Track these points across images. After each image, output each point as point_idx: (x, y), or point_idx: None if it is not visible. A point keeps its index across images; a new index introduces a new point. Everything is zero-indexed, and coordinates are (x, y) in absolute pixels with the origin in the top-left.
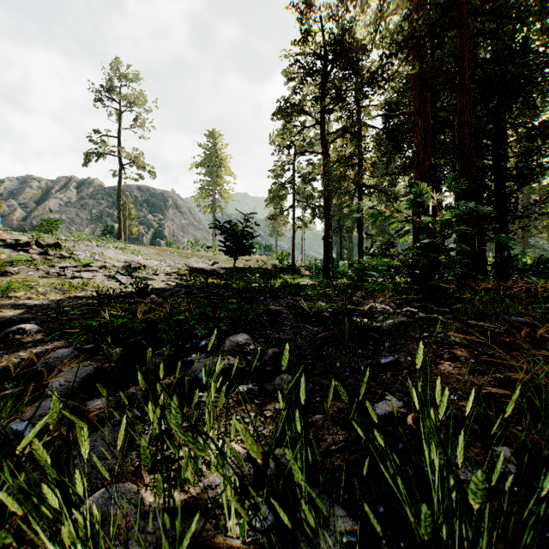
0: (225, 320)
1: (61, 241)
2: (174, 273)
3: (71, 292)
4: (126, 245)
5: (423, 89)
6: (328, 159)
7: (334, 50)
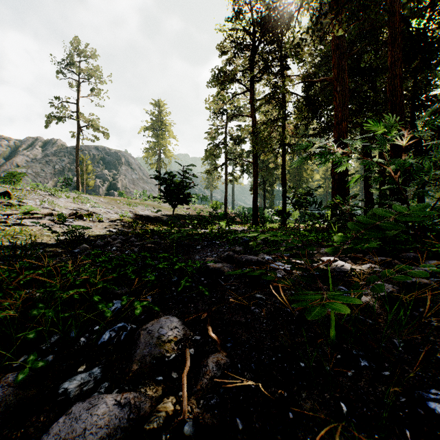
0: (151, 283)
1: (13, 190)
2: (118, 220)
3: None
4: (80, 195)
5: (341, 59)
6: (256, 122)
7: (262, 27)
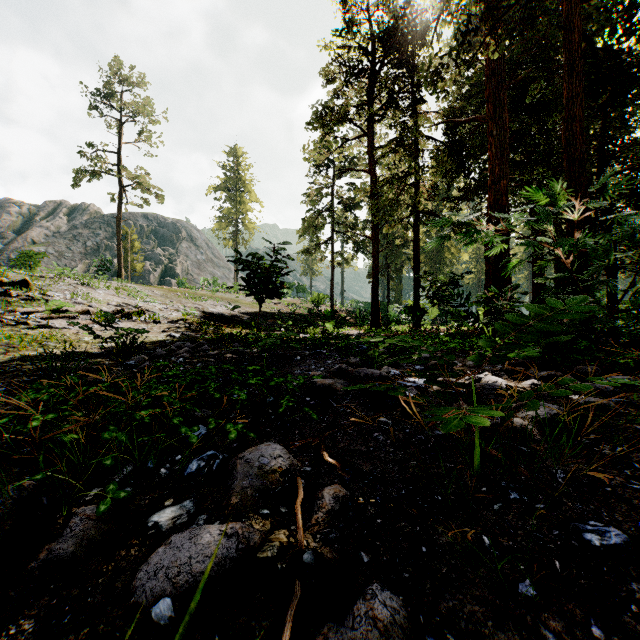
0: (240, 404)
1: (32, 278)
2: (181, 320)
3: (21, 350)
4: (124, 285)
5: (498, 89)
6: (377, 179)
7: (385, 43)
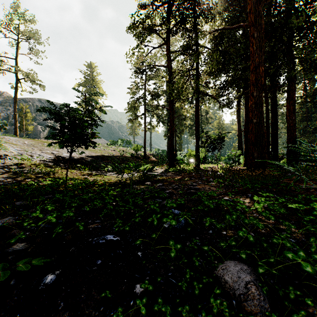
0: None
1: None
2: (16, 164)
3: None
4: (3, 137)
5: (258, 4)
6: (172, 71)
7: None
